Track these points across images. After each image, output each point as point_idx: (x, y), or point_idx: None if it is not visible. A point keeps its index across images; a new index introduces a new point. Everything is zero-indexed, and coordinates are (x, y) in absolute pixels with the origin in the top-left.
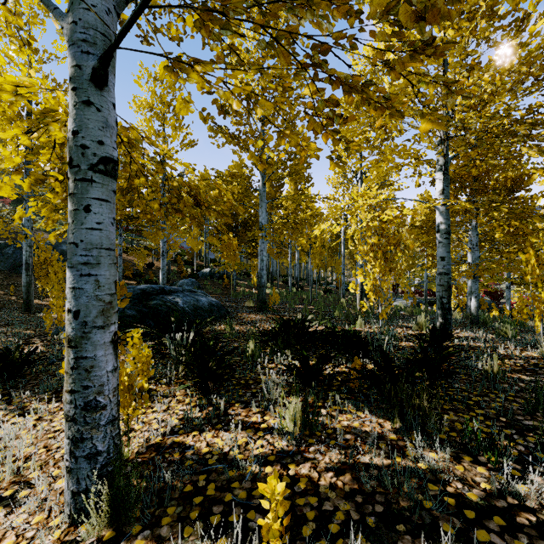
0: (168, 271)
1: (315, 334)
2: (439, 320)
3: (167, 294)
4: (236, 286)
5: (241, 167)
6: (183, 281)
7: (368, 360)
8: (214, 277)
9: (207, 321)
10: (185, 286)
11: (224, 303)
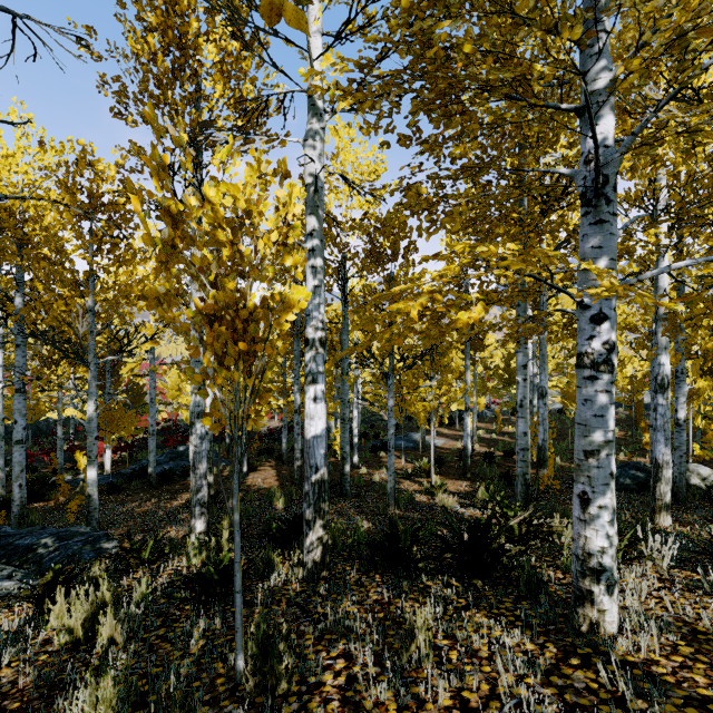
0: None
1: None
2: None
3: None
4: None
5: None
6: None
7: None
8: None
9: None
10: None
11: None
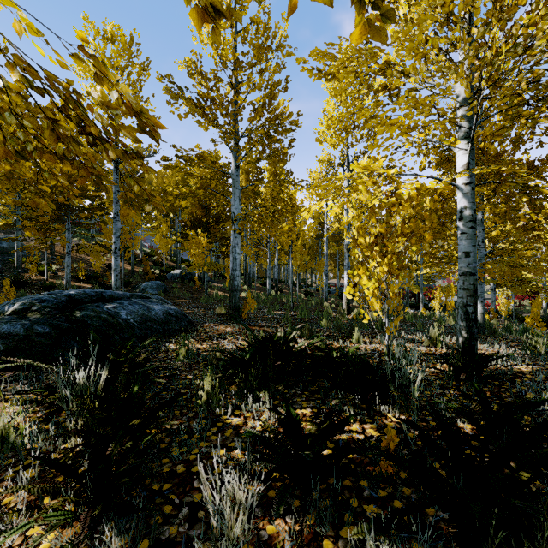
0: (132, 272)
1: (303, 358)
2: (463, 335)
3: (105, 301)
4: (209, 289)
5: (216, 160)
6: (146, 284)
7: (385, 404)
8: (185, 279)
9: (144, 345)
10: (149, 290)
11: (191, 309)
